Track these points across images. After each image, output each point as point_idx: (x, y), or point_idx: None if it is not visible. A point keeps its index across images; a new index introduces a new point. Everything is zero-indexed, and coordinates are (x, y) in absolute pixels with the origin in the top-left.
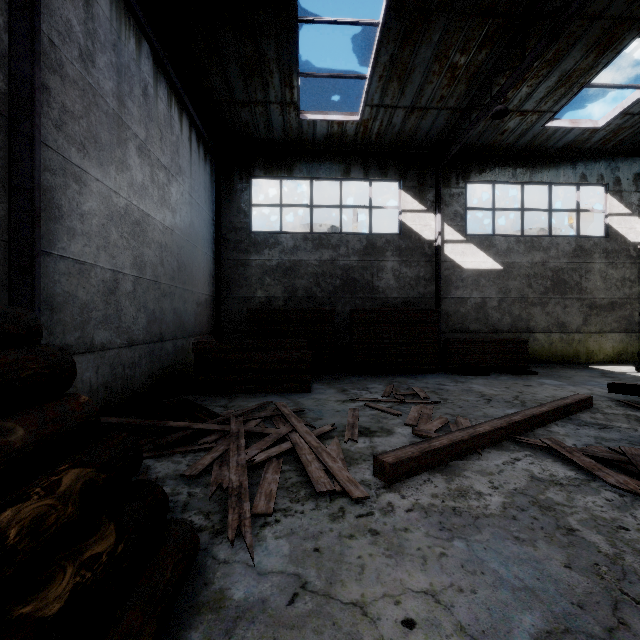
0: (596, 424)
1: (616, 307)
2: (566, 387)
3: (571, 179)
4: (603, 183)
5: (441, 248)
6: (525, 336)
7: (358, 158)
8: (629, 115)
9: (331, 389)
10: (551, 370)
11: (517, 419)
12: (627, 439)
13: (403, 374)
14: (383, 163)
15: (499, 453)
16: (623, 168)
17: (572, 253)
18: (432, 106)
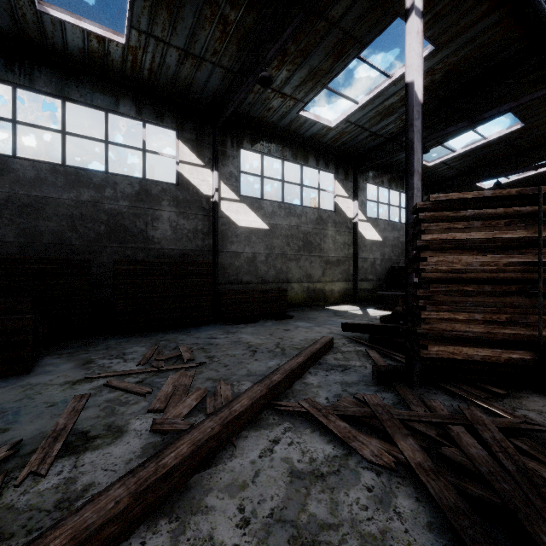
0: (339, 366)
1: (341, 263)
2: (314, 328)
3: (315, 164)
4: (333, 172)
5: (218, 204)
6: (285, 286)
7: (129, 93)
8: (349, 123)
9: (68, 363)
10: (303, 313)
11: (277, 379)
12: (363, 380)
13: (176, 329)
14: (159, 107)
15: (257, 435)
16: (344, 164)
17: (316, 221)
18: (206, 58)
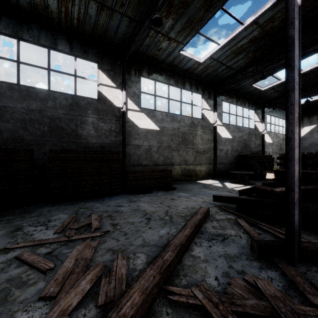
0: (218, 235)
1: (206, 152)
2: (191, 198)
3: (189, 88)
4: (201, 93)
5: (126, 113)
6: (170, 167)
7: (64, 36)
8: (213, 59)
9: (1, 230)
10: (182, 185)
11: (169, 259)
12: (243, 252)
13: (95, 198)
14: (85, 46)
15: None
16: (208, 88)
17: (190, 125)
18: (116, 9)
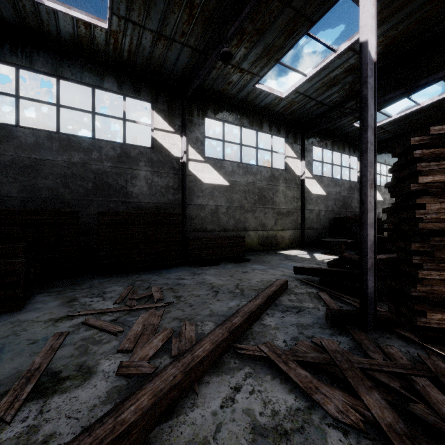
0: (294, 307)
1: (290, 214)
2: (268, 271)
3: (268, 130)
4: (284, 136)
5: (186, 164)
6: (243, 233)
7: (112, 71)
8: (298, 93)
9: (56, 301)
10: (258, 256)
11: (238, 322)
12: (317, 322)
13: (150, 270)
14: (137, 83)
15: (219, 381)
16: (293, 129)
17: (269, 178)
18: (176, 39)
